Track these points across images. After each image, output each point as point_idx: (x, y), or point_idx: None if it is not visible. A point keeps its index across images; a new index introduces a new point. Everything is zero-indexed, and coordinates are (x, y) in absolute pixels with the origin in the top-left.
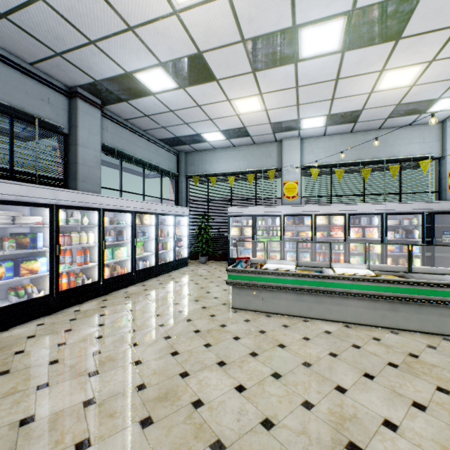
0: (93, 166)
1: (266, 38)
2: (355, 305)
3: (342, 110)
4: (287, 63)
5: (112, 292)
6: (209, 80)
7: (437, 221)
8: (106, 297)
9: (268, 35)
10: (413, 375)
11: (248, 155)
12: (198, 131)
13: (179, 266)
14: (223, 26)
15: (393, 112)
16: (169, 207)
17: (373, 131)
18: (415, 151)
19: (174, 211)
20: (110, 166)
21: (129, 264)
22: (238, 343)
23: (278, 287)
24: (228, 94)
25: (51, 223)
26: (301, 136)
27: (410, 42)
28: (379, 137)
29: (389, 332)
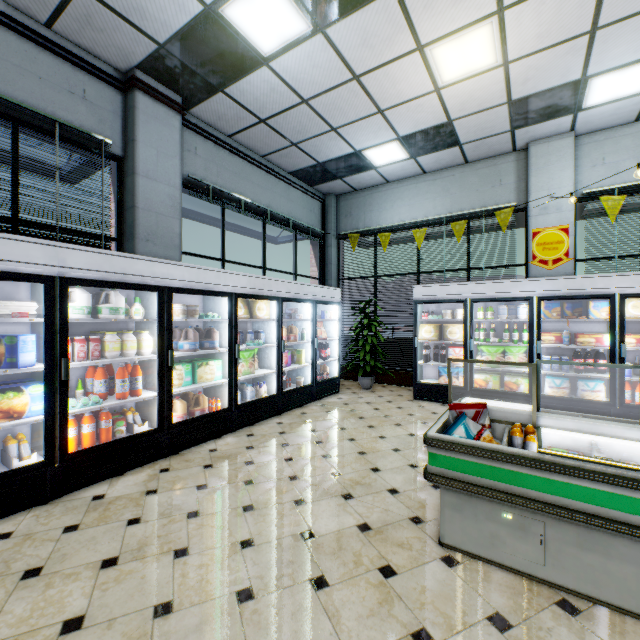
0: (165, 214)
1: None
2: None
3: None
4: None
5: (187, 447)
6: None
7: None
8: (171, 462)
9: None
10: None
11: (453, 185)
12: (357, 146)
13: (323, 394)
14: None
15: None
16: (303, 287)
17: None
18: None
19: (313, 294)
20: (213, 225)
21: (226, 391)
22: None
23: (605, 521)
24: (419, 29)
25: (49, 314)
26: (577, 130)
27: None
28: None
29: None
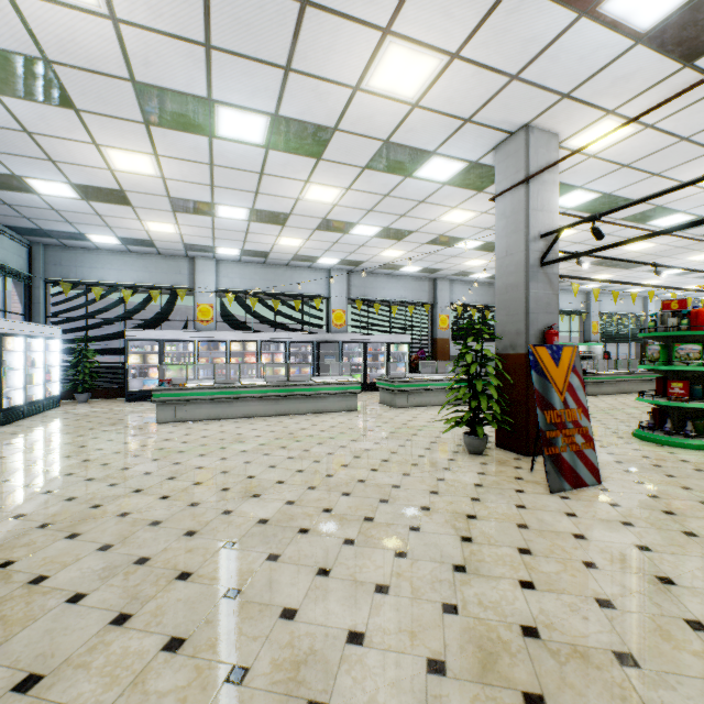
0: None
1: (190, 201)
2: (255, 404)
3: (254, 249)
4: (206, 215)
5: None
6: (124, 204)
7: (325, 348)
8: None
9: (192, 200)
10: (276, 426)
11: (151, 266)
12: (83, 231)
13: (50, 407)
14: (154, 187)
15: (294, 258)
16: (39, 327)
17: (282, 267)
18: (313, 290)
19: (45, 332)
20: None
21: None
22: (174, 433)
23: (200, 399)
24: (141, 216)
25: None
26: (217, 258)
27: (292, 229)
28: (287, 273)
29: (274, 417)
